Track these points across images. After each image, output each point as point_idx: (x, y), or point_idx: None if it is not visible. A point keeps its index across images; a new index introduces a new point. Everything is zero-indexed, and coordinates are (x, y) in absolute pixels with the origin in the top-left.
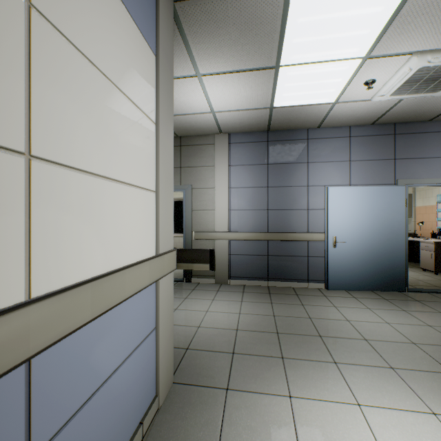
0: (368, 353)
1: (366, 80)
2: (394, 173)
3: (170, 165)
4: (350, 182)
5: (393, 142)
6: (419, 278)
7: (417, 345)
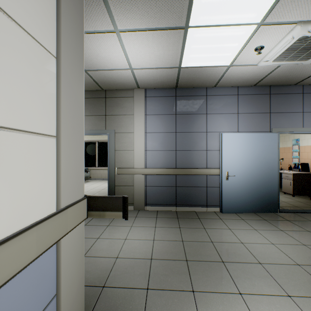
0: (266, 279)
1: (256, 47)
2: (270, 123)
3: (79, 108)
4: (238, 130)
5: (269, 100)
6: (284, 200)
7: (302, 267)
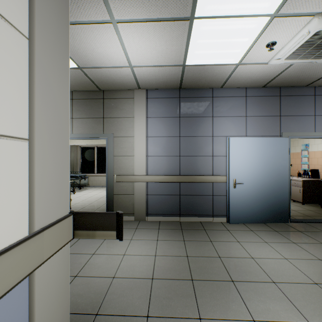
0: (282, 302)
1: (268, 42)
2: (280, 127)
3: (62, 105)
4: (246, 134)
5: (279, 102)
6: (293, 209)
7: (320, 286)
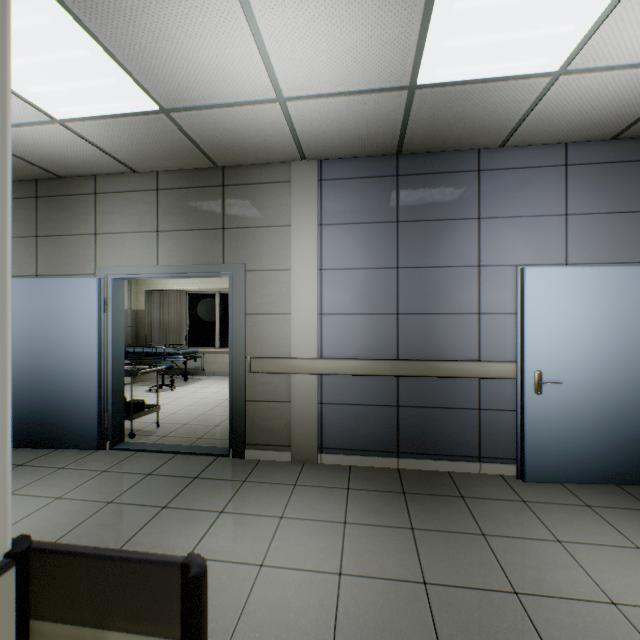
0: None
1: None
2: None
3: None
4: (566, 259)
5: None
6: None
7: None
